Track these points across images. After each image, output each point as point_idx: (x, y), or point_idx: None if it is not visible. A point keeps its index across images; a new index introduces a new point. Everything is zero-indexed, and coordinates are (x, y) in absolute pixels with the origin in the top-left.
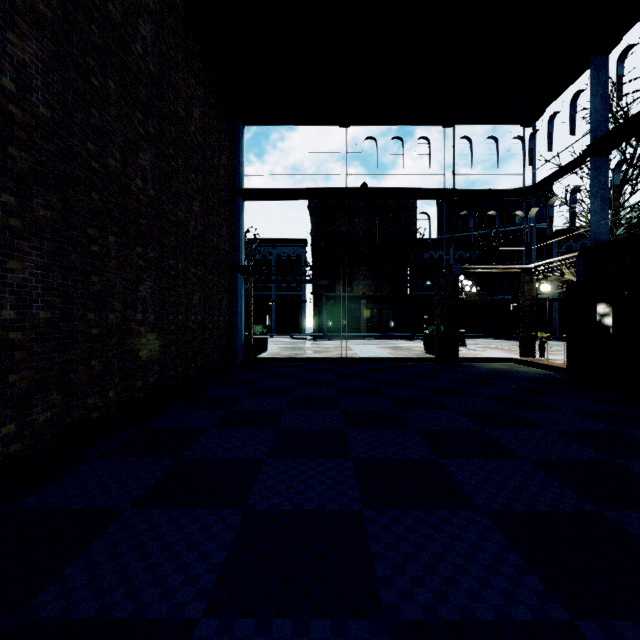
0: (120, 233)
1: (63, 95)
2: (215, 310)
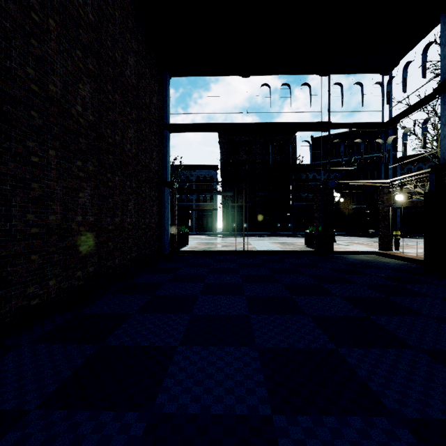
0: (60, 148)
1: (0, 21)
2: (147, 214)
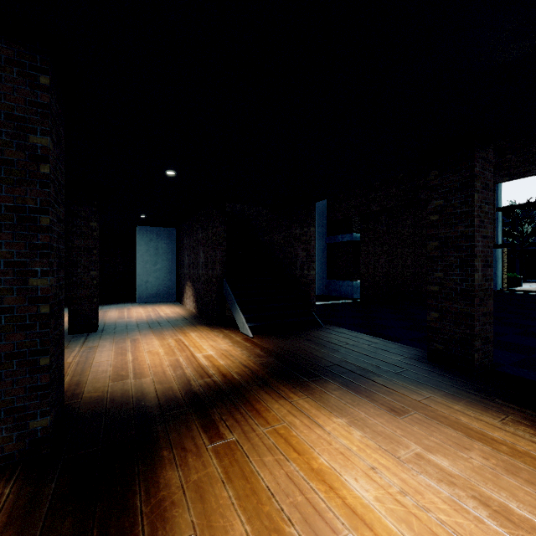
0: None
1: None
2: None
